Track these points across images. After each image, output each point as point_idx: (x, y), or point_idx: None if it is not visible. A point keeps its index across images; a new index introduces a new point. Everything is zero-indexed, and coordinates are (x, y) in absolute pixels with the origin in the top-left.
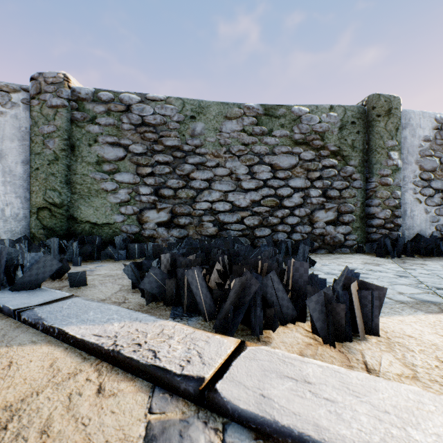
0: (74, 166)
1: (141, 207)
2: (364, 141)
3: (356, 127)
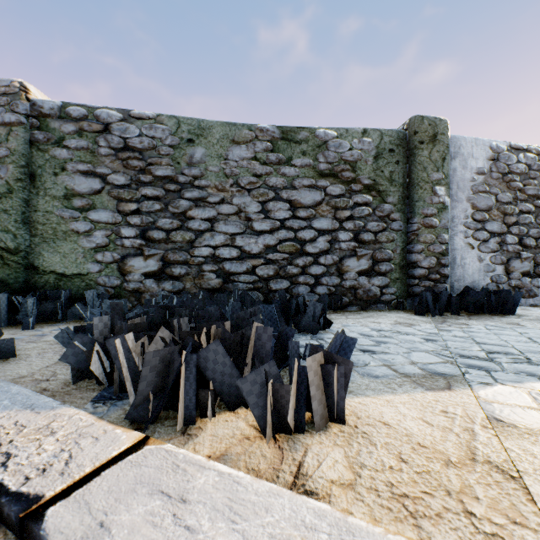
0: (34, 201)
1: (123, 253)
2: (405, 173)
3: (395, 156)
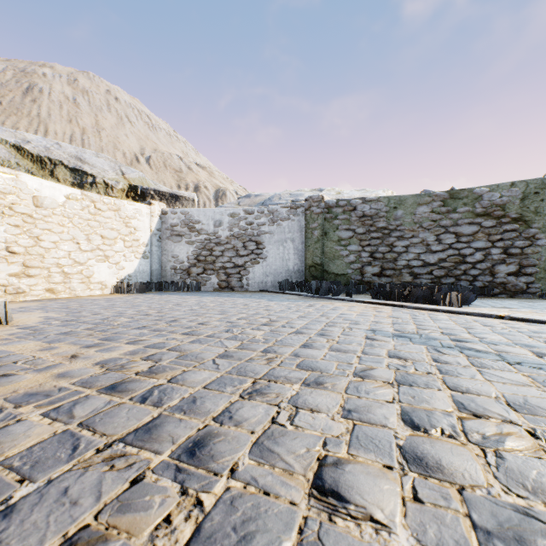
0: (326, 243)
1: (362, 264)
2: None
3: (540, 196)
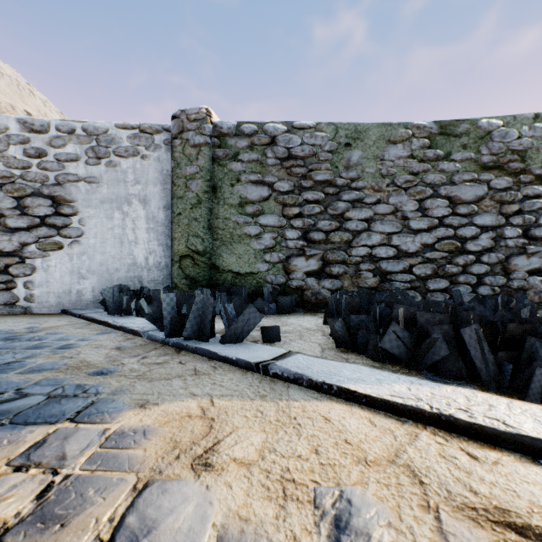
0: (216, 209)
1: (287, 254)
2: None
3: None
